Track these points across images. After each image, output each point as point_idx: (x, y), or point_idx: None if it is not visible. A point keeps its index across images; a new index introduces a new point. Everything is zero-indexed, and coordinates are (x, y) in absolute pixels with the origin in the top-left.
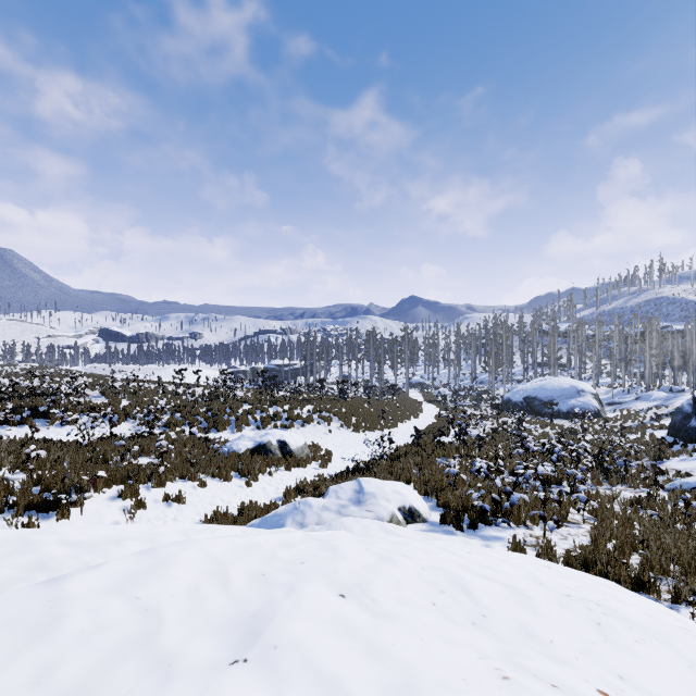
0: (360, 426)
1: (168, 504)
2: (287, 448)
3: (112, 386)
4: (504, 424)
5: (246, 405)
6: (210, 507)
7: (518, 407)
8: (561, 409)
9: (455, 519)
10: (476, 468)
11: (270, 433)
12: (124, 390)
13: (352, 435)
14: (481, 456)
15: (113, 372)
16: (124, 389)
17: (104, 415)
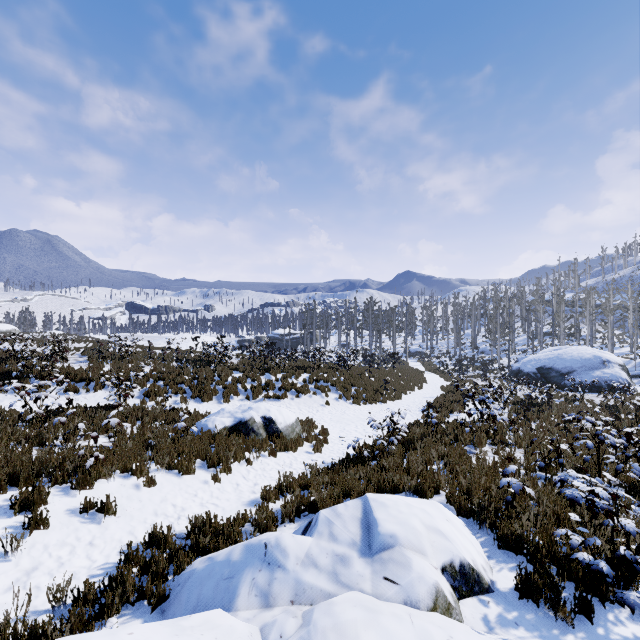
0: (360, 398)
1: (88, 516)
2: (274, 426)
3: (98, 351)
4: (529, 399)
5: (237, 372)
6: (152, 519)
7: (530, 378)
8: (584, 381)
9: (550, 595)
10: (582, 495)
11: (253, 407)
12: (111, 356)
13: (352, 408)
14: (519, 443)
15: (109, 337)
16: (111, 354)
17: (59, 384)
